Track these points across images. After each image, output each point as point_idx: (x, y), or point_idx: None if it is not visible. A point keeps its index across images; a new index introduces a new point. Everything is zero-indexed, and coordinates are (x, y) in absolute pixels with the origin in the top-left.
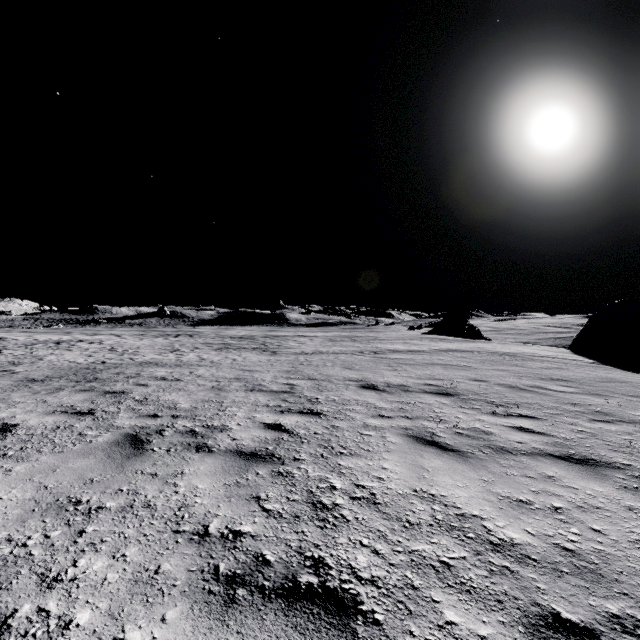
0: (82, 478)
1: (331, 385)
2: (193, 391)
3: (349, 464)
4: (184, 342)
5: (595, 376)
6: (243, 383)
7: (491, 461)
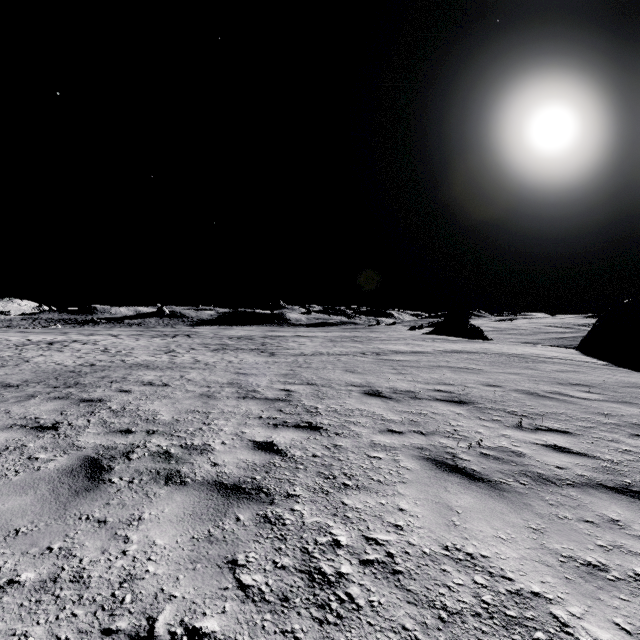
0: (5, 528)
1: (332, 391)
2: (179, 399)
3: (356, 503)
4: (181, 342)
5: (616, 380)
6: (236, 389)
7: (533, 496)
